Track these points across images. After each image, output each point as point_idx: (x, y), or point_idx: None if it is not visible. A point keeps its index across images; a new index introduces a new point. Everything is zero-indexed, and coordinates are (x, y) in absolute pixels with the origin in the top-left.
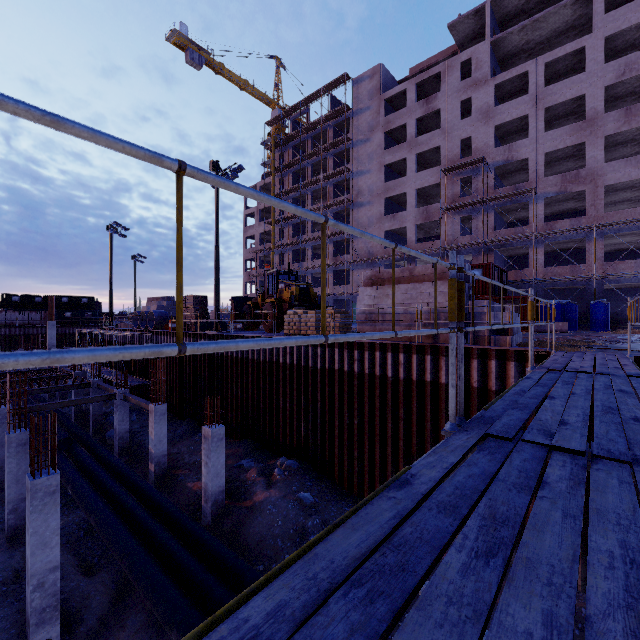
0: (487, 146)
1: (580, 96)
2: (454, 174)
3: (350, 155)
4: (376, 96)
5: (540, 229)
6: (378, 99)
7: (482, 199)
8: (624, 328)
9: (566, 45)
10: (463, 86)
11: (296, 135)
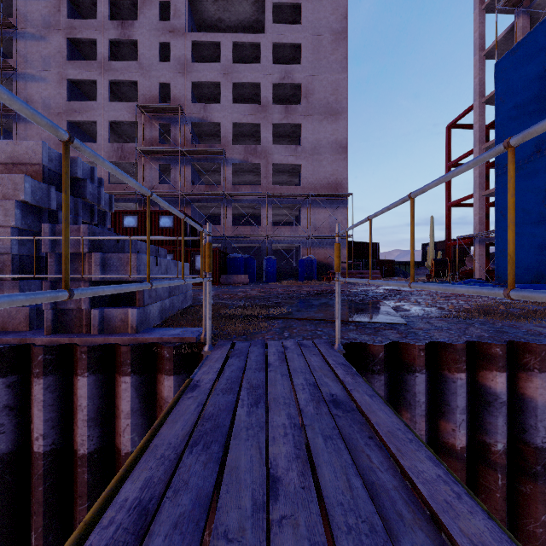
0: (185, 99)
1: (257, 83)
2: (153, 117)
3: (13, 47)
4: None
5: (229, 190)
6: None
7: (179, 149)
8: (285, 279)
9: (248, 34)
10: (162, 27)
11: None
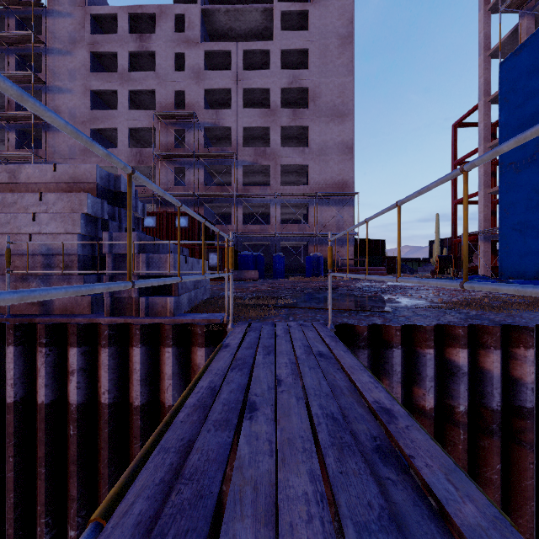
0: (198, 105)
1: (267, 88)
2: (168, 123)
3: (43, 62)
4: (80, 5)
5: (240, 191)
6: (82, 10)
7: (193, 153)
8: (292, 275)
9: (258, 42)
10: (177, 38)
11: None
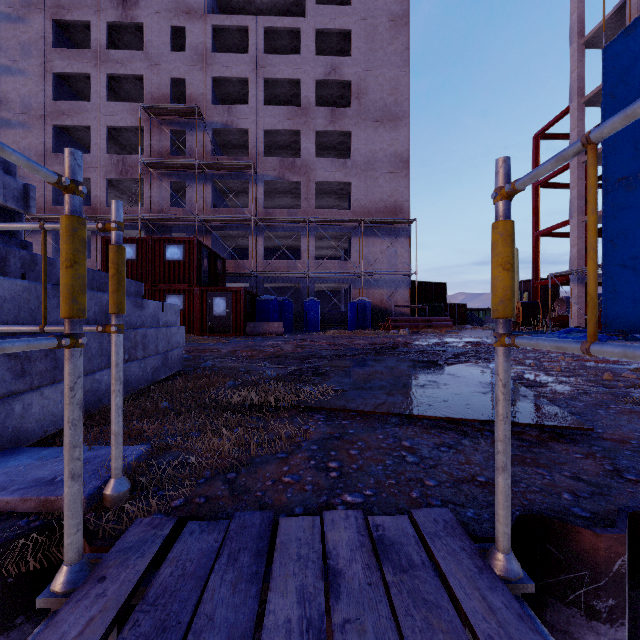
0: (204, 98)
1: (296, 80)
2: (163, 121)
3: None
4: None
5: (260, 215)
6: None
7: (196, 162)
8: (330, 328)
9: (284, 17)
10: (174, 7)
11: None
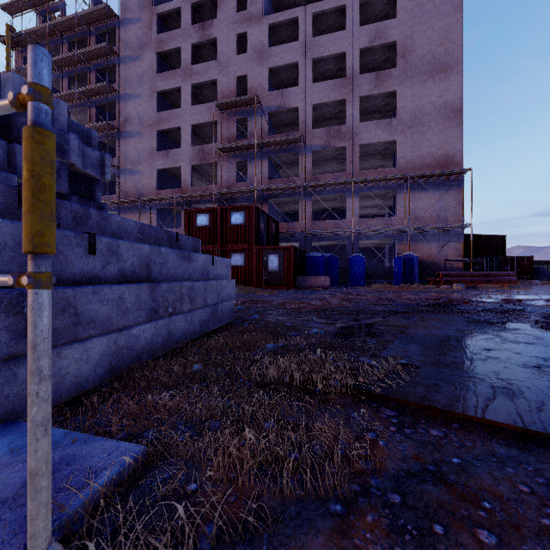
0: (262, 88)
1: (341, 54)
2: (230, 113)
3: (116, 72)
4: (147, 7)
5: (309, 181)
6: (149, 12)
7: (255, 142)
8: (375, 282)
9: None
10: (239, 18)
11: (45, 33)
